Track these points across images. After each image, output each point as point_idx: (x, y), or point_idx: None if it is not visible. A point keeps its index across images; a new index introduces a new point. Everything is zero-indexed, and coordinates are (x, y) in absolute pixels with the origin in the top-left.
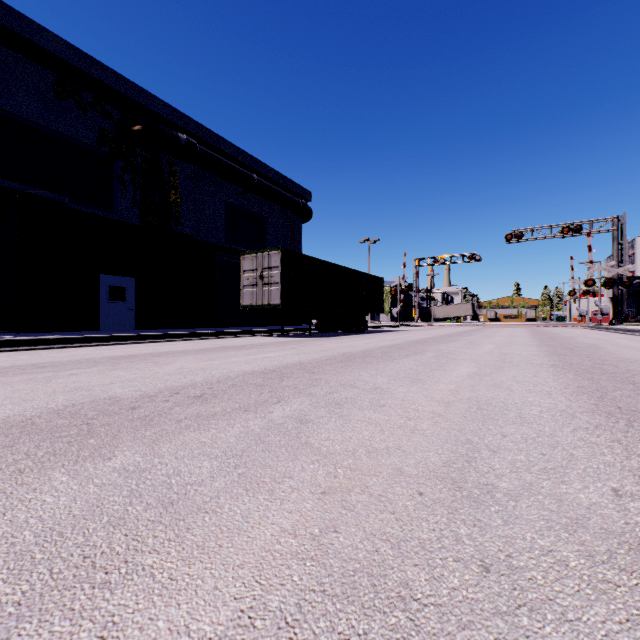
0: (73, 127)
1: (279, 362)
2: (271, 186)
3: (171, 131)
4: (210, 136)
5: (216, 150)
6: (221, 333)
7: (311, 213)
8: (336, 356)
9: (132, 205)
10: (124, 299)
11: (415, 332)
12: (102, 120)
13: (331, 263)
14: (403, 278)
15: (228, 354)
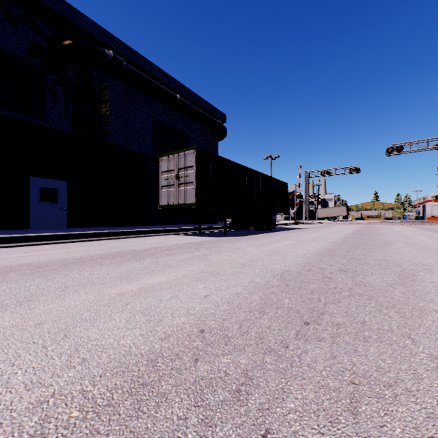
0: (1, 37)
1: (147, 326)
2: (192, 106)
3: (98, 46)
4: (137, 58)
5: (143, 72)
6: (139, 232)
7: (226, 131)
8: (274, 287)
9: (64, 115)
10: (56, 200)
11: (319, 230)
12: (33, 34)
13: (244, 166)
14: (299, 186)
15: (91, 275)
